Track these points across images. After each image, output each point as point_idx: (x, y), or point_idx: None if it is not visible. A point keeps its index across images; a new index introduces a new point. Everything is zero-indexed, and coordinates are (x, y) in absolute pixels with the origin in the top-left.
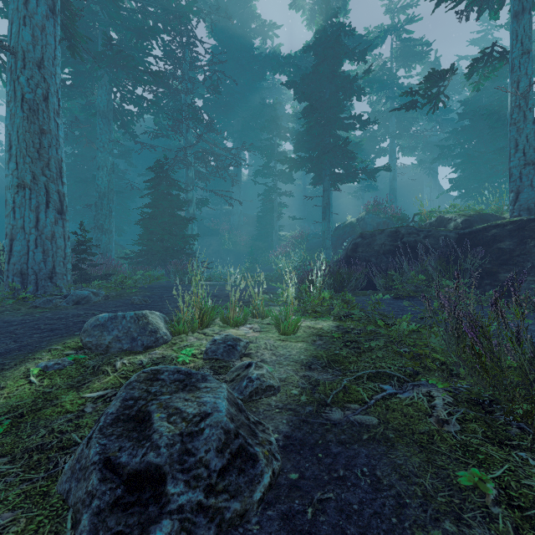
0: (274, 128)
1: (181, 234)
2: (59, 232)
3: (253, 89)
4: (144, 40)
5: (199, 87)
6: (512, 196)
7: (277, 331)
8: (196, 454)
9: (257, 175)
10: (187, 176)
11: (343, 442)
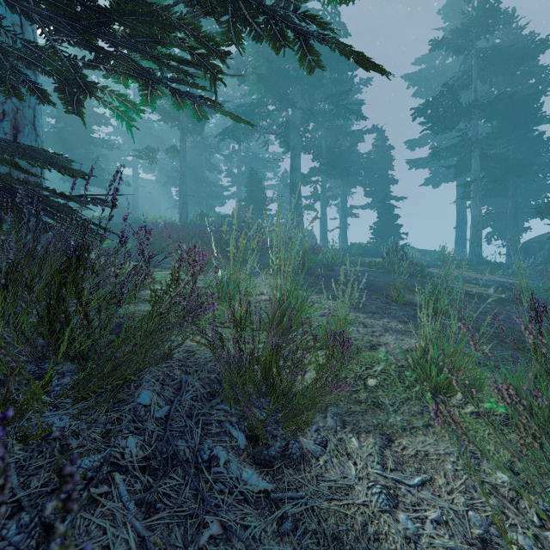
0: None
1: None
2: None
3: None
4: None
5: None
6: (180, 215)
7: None
8: None
9: None
10: None
11: None
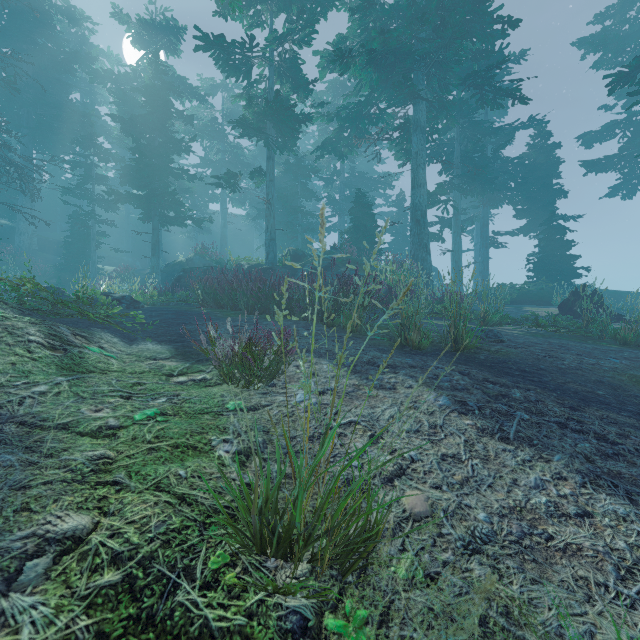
0: (92, 146)
1: None
2: None
3: (55, 81)
4: None
5: None
6: (266, 255)
7: None
8: (126, 299)
9: (65, 193)
10: None
11: (160, 307)
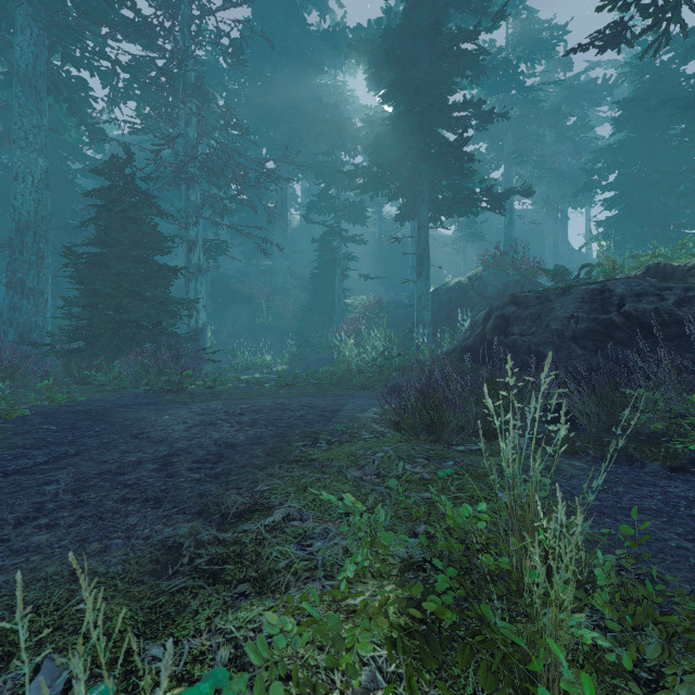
0: (336, 136)
1: (160, 297)
2: None
3: (305, 85)
4: None
5: (222, 78)
6: None
7: None
8: None
9: (309, 211)
10: (188, 200)
11: None
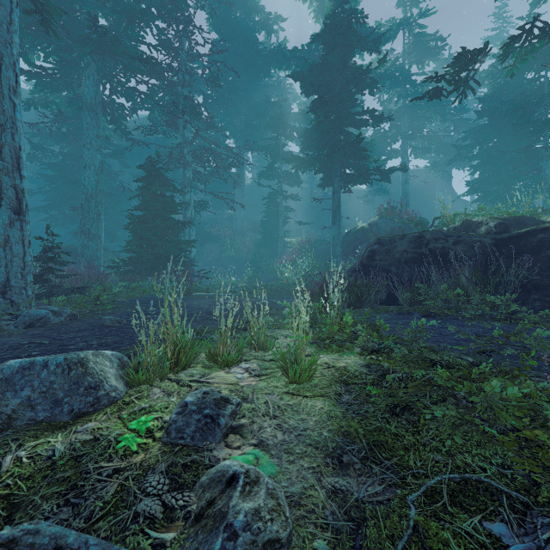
0: (279, 126)
1: (176, 240)
2: (16, 237)
3: (257, 86)
4: (135, 25)
5: (199, 83)
6: None
7: (284, 374)
8: None
9: (261, 177)
10: (184, 177)
11: None
